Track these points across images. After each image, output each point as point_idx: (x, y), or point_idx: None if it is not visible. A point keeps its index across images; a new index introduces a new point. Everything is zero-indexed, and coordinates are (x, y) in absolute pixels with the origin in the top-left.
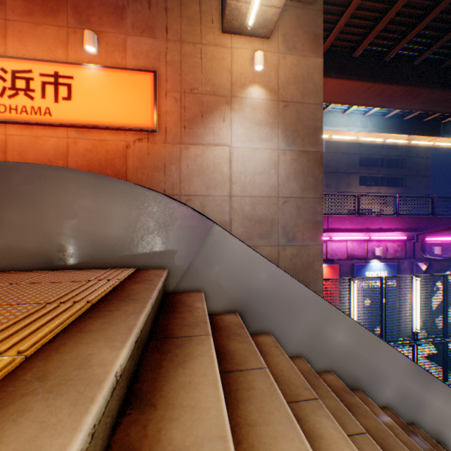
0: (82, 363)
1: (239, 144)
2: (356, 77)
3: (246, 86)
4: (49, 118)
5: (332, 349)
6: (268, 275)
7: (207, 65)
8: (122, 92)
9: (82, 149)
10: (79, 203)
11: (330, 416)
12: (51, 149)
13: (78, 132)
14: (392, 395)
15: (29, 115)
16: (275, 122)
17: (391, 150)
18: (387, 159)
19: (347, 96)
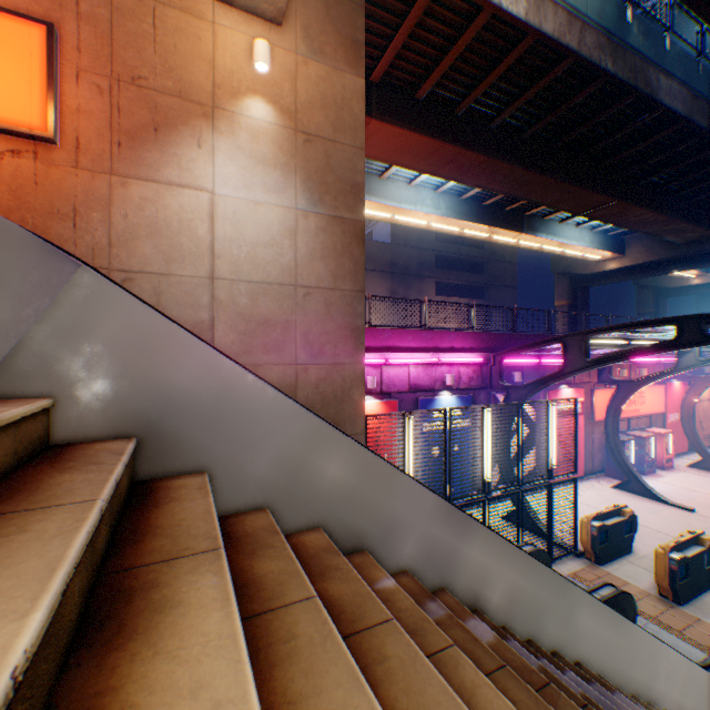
0: None
1: (230, 190)
2: (420, 130)
3: (241, 95)
4: None
5: (322, 491)
6: (203, 368)
7: (167, 41)
8: None
9: None
10: None
11: (223, 570)
12: None
13: None
14: (415, 552)
15: None
16: (292, 164)
17: (474, 249)
18: (470, 261)
19: (411, 157)
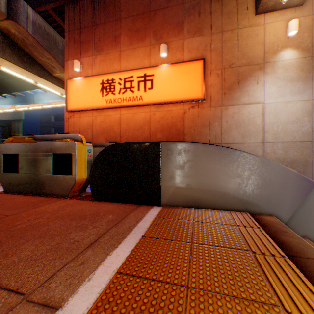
0: None
1: (271, 100)
2: None
3: (277, 51)
4: (141, 101)
5: None
6: None
7: (242, 43)
8: (182, 78)
9: (157, 118)
10: (207, 166)
11: None
12: (141, 120)
13: (155, 108)
14: None
15: (131, 101)
16: (308, 76)
17: None
18: None
19: None
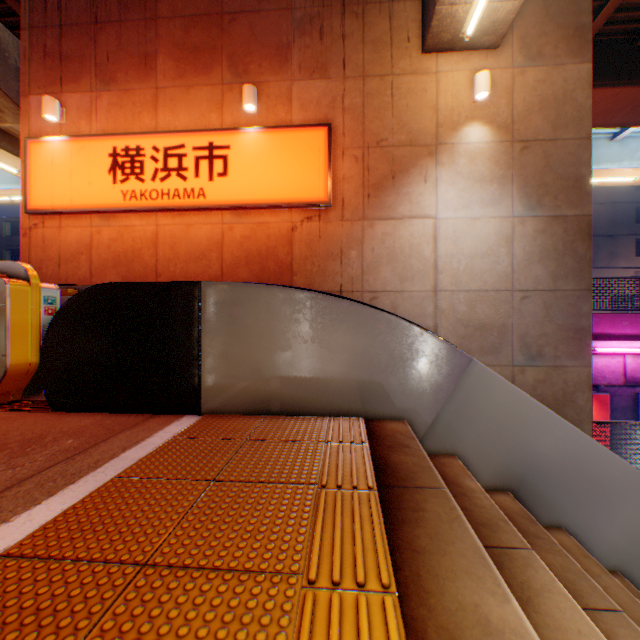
0: (482, 623)
1: (449, 213)
2: None
3: (459, 126)
4: (203, 200)
5: None
6: (557, 438)
7: (400, 103)
8: (287, 158)
9: (239, 236)
10: (292, 330)
11: None
12: (203, 239)
13: (234, 215)
14: None
15: (182, 199)
16: (507, 174)
17: None
18: None
19: (624, 113)
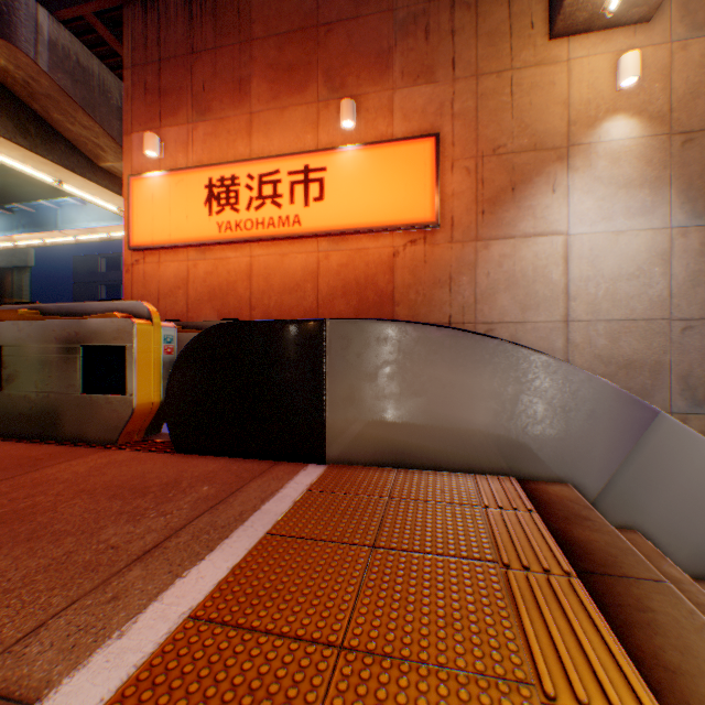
0: None
1: (584, 227)
2: None
3: (597, 121)
4: (297, 228)
5: None
6: None
7: (521, 102)
8: (389, 176)
9: (335, 265)
10: (427, 373)
11: None
12: (298, 269)
13: (330, 242)
14: None
15: (276, 228)
16: (663, 176)
17: None
18: None
19: None
